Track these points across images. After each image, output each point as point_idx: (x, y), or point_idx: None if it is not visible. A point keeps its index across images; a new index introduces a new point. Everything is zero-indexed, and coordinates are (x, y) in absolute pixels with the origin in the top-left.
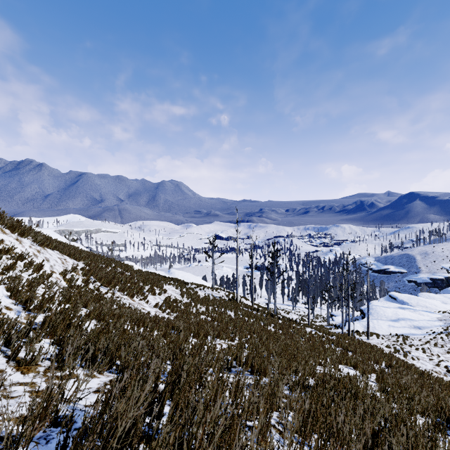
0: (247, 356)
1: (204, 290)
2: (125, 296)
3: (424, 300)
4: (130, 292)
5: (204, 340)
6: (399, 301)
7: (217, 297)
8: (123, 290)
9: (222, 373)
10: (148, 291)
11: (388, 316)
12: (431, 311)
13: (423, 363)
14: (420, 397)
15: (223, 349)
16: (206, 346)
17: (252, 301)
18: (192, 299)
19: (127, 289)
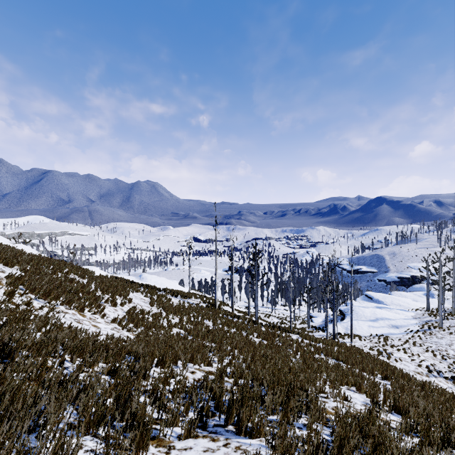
0: (230, 399)
1: (179, 297)
2: (72, 310)
3: (397, 299)
4: (79, 305)
5: (171, 371)
6: (374, 300)
7: (194, 303)
8: (69, 303)
9: (193, 436)
10: (106, 301)
11: (367, 316)
12: (404, 309)
13: (406, 365)
14: (452, 433)
15: (196, 387)
16: (173, 379)
17: (232, 307)
18: (163, 308)
19: (77, 300)
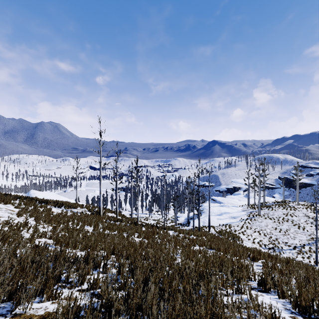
0: None
1: (63, 207)
2: None
3: (230, 200)
4: None
5: None
6: (217, 202)
7: (78, 212)
8: None
9: None
10: None
11: (215, 212)
12: (235, 206)
13: (246, 243)
14: None
15: None
16: None
17: (116, 213)
18: (35, 218)
19: None
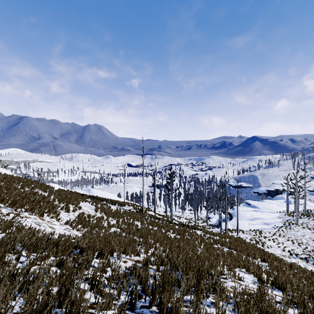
0: (154, 285)
1: (117, 205)
2: (33, 215)
3: (267, 205)
4: (40, 212)
5: (108, 261)
6: (252, 206)
7: (127, 209)
8: (32, 210)
9: None
10: (62, 209)
11: (247, 216)
12: (272, 211)
13: (275, 250)
14: None
15: (126, 275)
16: (110, 267)
17: (154, 212)
18: (105, 213)
19: (38, 208)
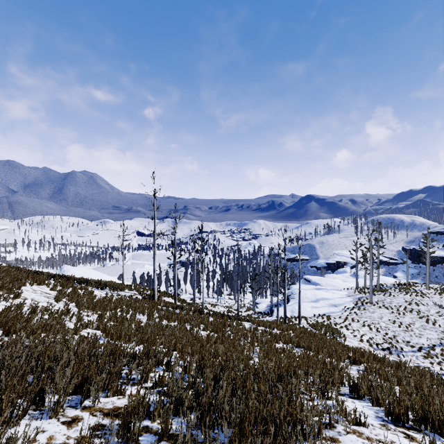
0: None
1: (107, 289)
2: None
3: (331, 280)
4: None
5: None
6: (312, 283)
7: (126, 296)
8: None
9: None
10: None
11: (309, 297)
12: (337, 289)
13: (350, 341)
14: None
15: None
16: None
17: (174, 298)
18: (76, 303)
19: None
